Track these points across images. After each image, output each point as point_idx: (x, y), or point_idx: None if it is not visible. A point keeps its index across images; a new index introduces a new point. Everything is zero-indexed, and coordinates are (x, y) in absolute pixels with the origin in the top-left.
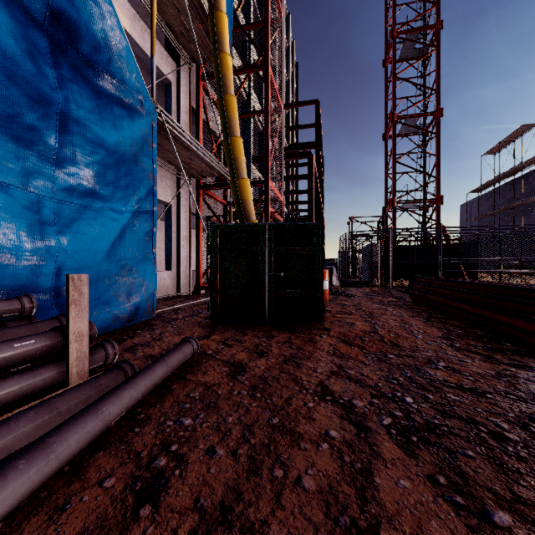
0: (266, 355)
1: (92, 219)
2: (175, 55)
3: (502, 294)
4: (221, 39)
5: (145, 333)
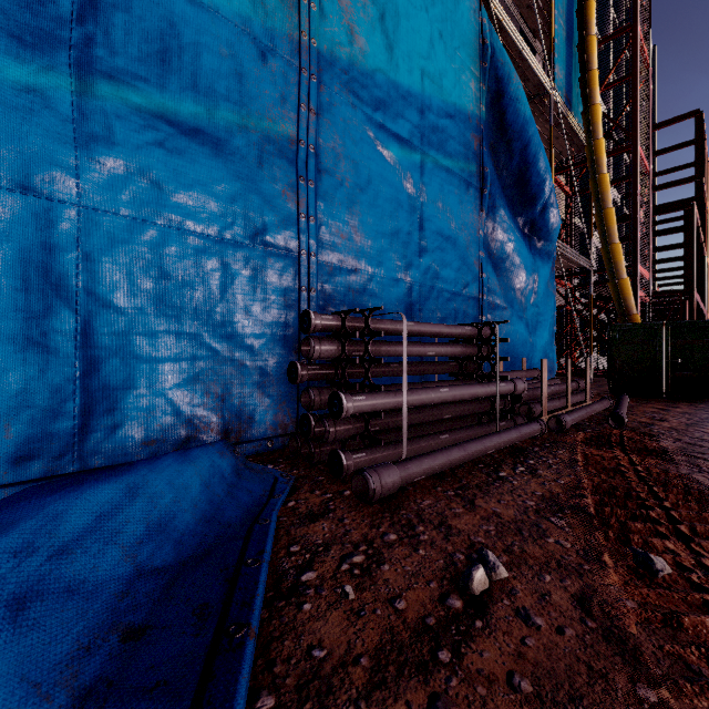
0: (678, 408)
1: (540, 328)
2: None
3: None
4: (600, 163)
5: None
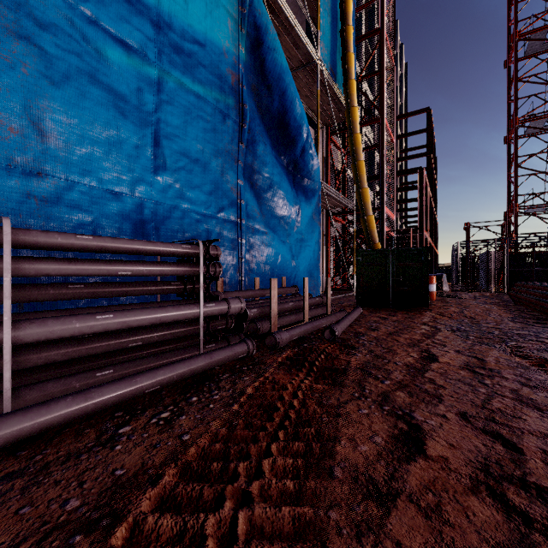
0: (395, 316)
1: (303, 252)
2: (312, 124)
3: None
4: (355, 125)
5: None
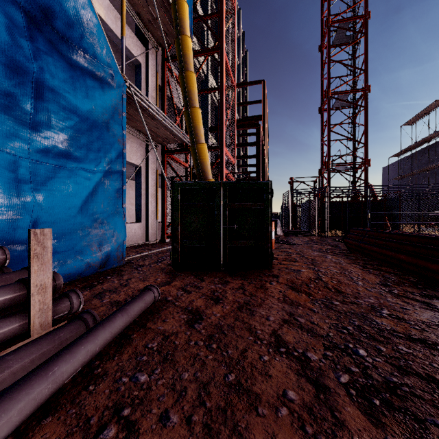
0: (221, 302)
1: (66, 178)
2: (144, 40)
3: (437, 245)
4: (183, 24)
5: (114, 278)
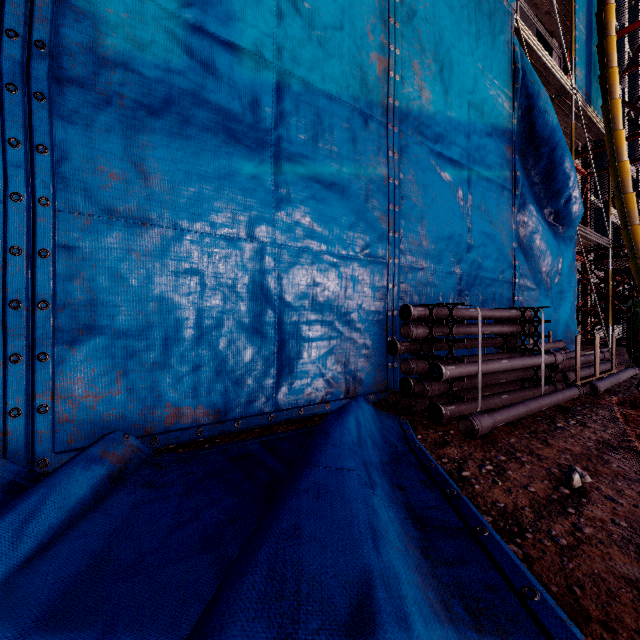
0: None
1: (563, 304)
2: None
3: None
4: (620, 151)
5: None
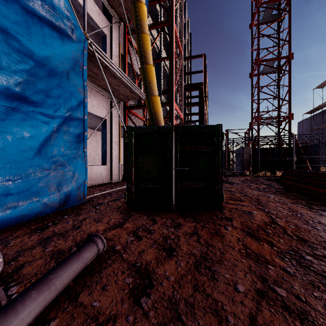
0: (175, 254)
1: (20, 120)
2: (109, 17)
3: None
4: None
5: (70, 218)
